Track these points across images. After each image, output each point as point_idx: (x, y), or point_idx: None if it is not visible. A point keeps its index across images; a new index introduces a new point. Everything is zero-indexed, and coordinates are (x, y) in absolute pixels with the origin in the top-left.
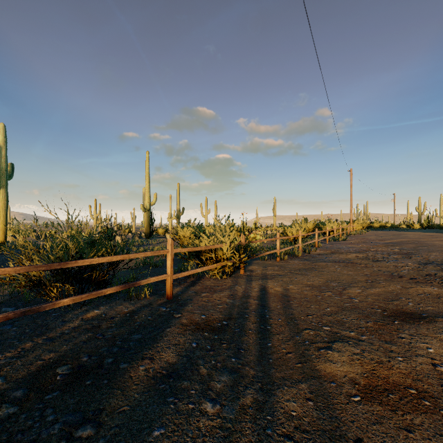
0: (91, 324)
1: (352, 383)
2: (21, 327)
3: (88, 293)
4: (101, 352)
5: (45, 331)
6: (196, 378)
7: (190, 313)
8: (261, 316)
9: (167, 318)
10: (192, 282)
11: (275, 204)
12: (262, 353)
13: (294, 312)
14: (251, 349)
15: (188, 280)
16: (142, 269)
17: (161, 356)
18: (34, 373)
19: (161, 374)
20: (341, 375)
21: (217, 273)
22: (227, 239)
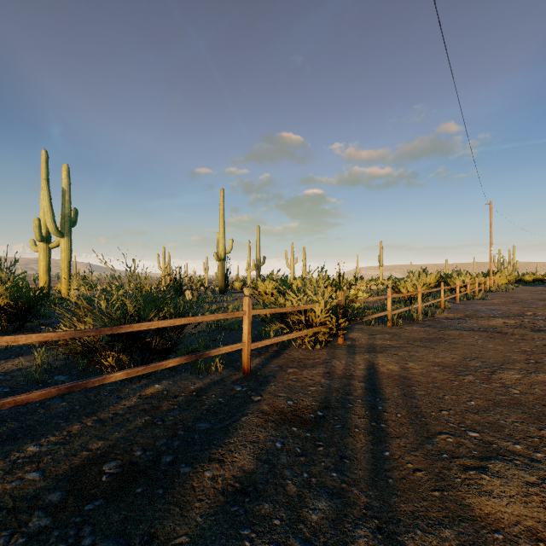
0: (149, 403)
1: (532, 538)
2: (71, 401)
3: (146, 365)
4: (158, 445)
5: (96, 410)
6: (281, 500)
7: (272, 397)
8: (371, 407)
9: (242, 401)
10: (276, 352)
11: (381, 251)
12: (377, 467)
13: (419, 404)
14: (360, 459)
15: (270, 349)
16: (215, 332)
17: (234, 459)
18: (77, 468)
19: (233, 488)
20: (510, 520)
21: (308, 342)
22: (321, 298)
